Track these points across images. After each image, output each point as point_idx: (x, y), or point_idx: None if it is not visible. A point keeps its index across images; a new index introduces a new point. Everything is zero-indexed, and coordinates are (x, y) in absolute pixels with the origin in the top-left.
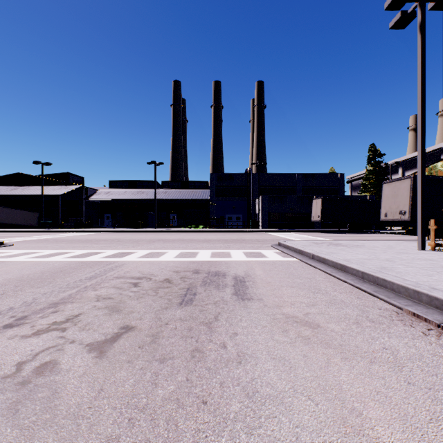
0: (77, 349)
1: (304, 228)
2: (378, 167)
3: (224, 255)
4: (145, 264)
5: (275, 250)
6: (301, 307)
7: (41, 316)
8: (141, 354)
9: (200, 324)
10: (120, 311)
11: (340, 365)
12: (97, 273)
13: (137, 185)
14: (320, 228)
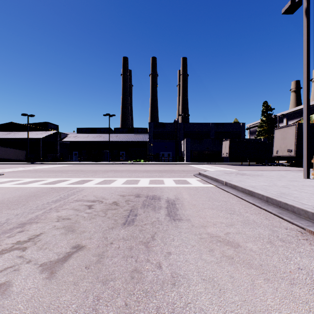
0: (31, 270)
1: (216, 161)
2: (270, 118)
3: (159, 182)
4: (99, 189)
5: (196, 178)
6: (222, 227)
7: (9, 236)
8: (86, 275)
9: (139, 244)
10: (74, 230)
11: (264, 287)
12: (61, 197)
13: (96, 131)
14: (227, 162)
